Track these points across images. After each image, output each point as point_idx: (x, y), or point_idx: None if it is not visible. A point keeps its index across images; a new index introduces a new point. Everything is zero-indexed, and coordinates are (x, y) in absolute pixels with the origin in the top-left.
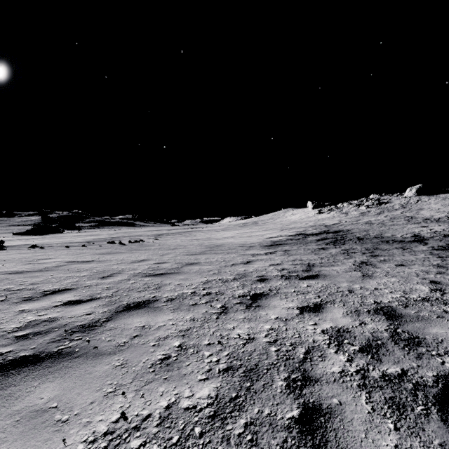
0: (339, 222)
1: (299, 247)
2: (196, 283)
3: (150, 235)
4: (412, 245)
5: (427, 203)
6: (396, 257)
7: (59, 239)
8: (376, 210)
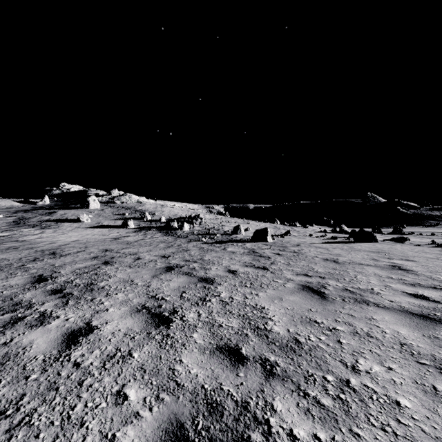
0: None
1: None
2: (254, 301)
3: None
4: None
5: None
6: None
7: None
8: None
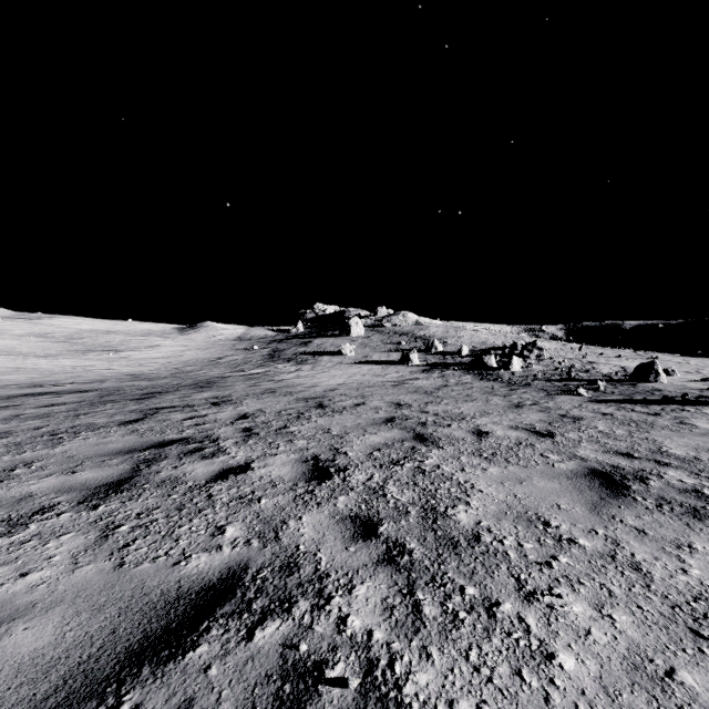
0: None
1: None
2: None
3: None
4: None
5: None
6: None
7: None
8: None
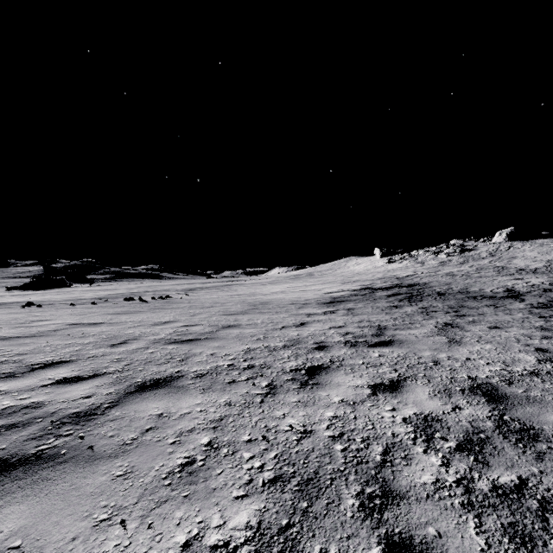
0: (413, 273)
1: (366, 304)
2: (235, 352)
3: (179, 289)
4: (506, 302)
5: (521, 251)
6: (487, 318)
7: (64, 295)
8: (459, 258)
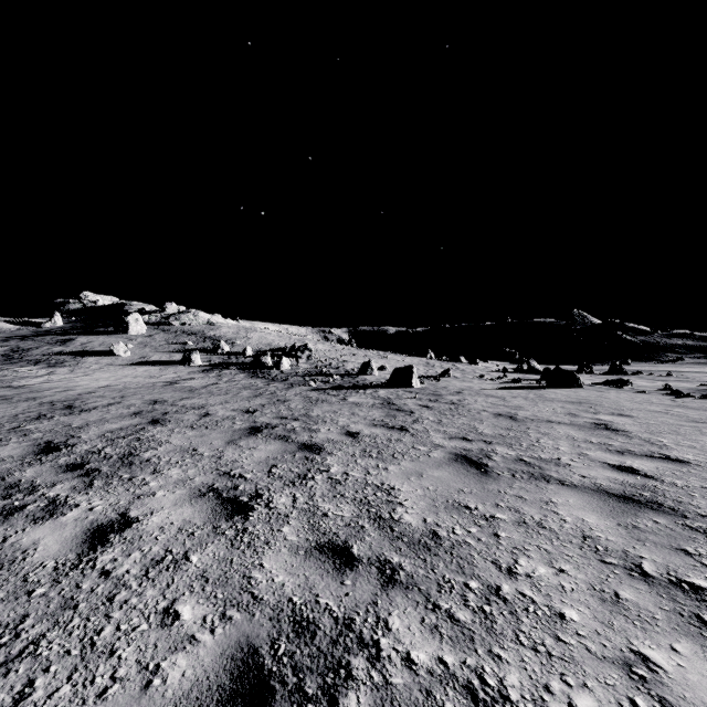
0: None
1: None
2: (380, 478)
3: None
4: None
5: None
6: None
7: None
8: None
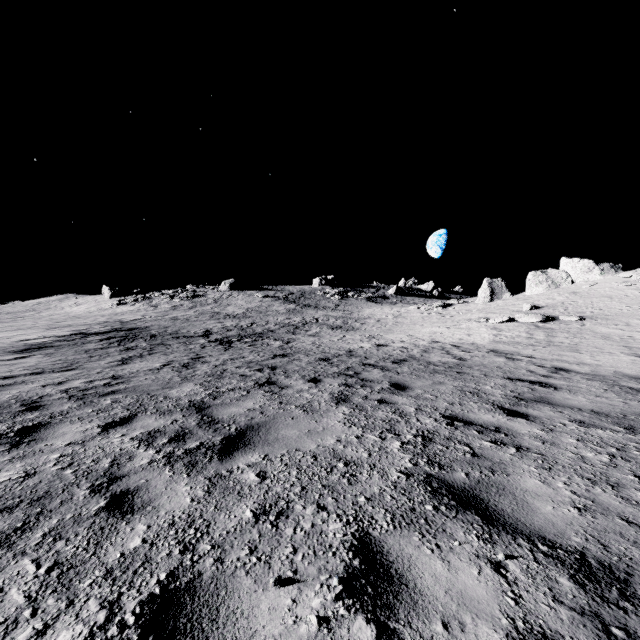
0: (142, 317)
1: (71, 349)
2: None
3: None
4: (196, 340)
5: (236, 299)
6: (169, 350)
7: None
8: (190, 303)
